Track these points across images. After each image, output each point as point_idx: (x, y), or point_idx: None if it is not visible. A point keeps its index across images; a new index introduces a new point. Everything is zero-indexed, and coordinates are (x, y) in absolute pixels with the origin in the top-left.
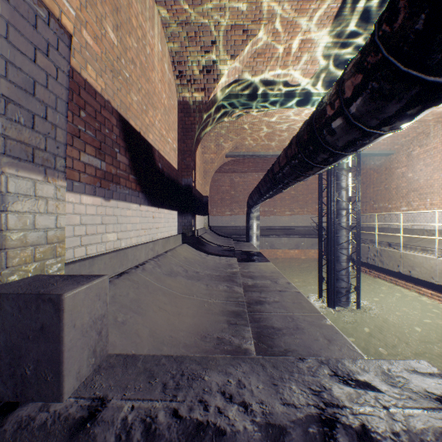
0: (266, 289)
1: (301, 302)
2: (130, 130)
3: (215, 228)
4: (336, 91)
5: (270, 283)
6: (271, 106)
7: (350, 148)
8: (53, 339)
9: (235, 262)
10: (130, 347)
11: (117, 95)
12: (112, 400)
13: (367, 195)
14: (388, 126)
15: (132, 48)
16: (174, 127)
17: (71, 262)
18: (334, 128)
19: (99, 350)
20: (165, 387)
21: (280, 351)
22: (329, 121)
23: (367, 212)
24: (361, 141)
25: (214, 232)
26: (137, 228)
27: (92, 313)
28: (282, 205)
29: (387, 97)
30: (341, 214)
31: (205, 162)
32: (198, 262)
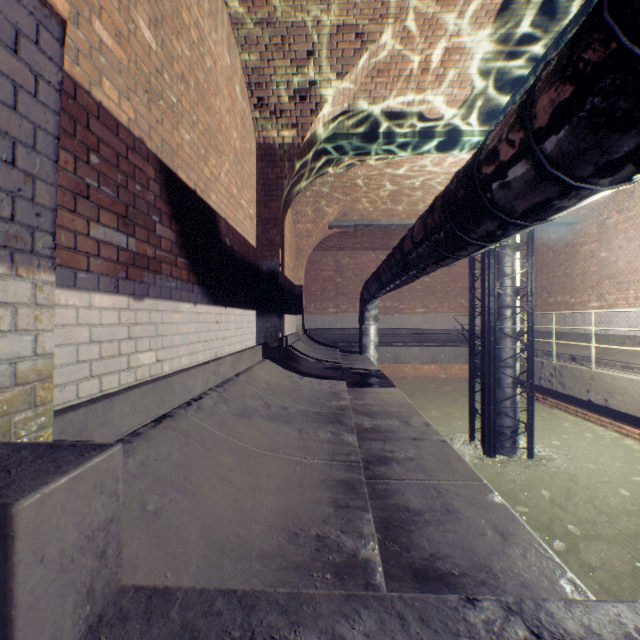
0: (393, 436)
1: (450, 459)
2: (179, 187)
3: (313, 333)
4: (519, 118)
5: (398, 425)
6: (398, 151)
7: (537, 215)
8: None
9: (344, 388)
10: (163, 565)
11: (157, 131)
12: None
13: (537, 284)
14: (613, 177)
15: (182, 58)
16: (250, 183)
17: (71, 406)
18: (513, 181)
19: (100, 586)
20: None
21: (423, 559)
22: (504, 169)
23: (537, 309)
24: (558, 204)
25: (311, 338)
26: (191, 340)
27: (84, 522)
28: (412, 298)
29: (621, 124)
30: (504, 315)
31: (298, 236)
32: (287, 389)
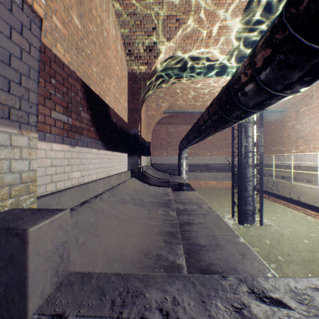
0: (194, 213)
1: (220, 223)
2: (91, 94)
3: (156, 165)
4: (249, 63)
5: (196, 208)
6: (197, 75)
7: (259, 107)
8: (19, 266)
9: (170, 191)
10: (87, 265)
11: (81, 67)
12: (69, 317)
13: (266, 141)
14: (291, 90)
15: (92, 32)
16: (125, 91)
17: (43, 195)
18: (247, 91)
19: (61, 270)
20: (113, 304)
21: (205, 265)
22: (243, 86)
23: (266, 153)
24: (268, 102)
25: (154, 168)
26: (97, 167)
27: (54, 241)
28: (204, 148)
29: (292, 67)
30: (248, 155)
31: (148, 117)
32: (143, 191)
